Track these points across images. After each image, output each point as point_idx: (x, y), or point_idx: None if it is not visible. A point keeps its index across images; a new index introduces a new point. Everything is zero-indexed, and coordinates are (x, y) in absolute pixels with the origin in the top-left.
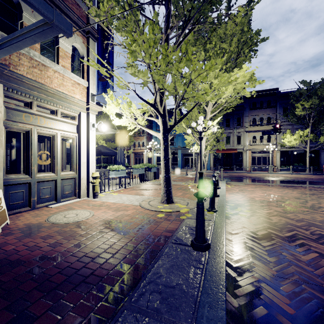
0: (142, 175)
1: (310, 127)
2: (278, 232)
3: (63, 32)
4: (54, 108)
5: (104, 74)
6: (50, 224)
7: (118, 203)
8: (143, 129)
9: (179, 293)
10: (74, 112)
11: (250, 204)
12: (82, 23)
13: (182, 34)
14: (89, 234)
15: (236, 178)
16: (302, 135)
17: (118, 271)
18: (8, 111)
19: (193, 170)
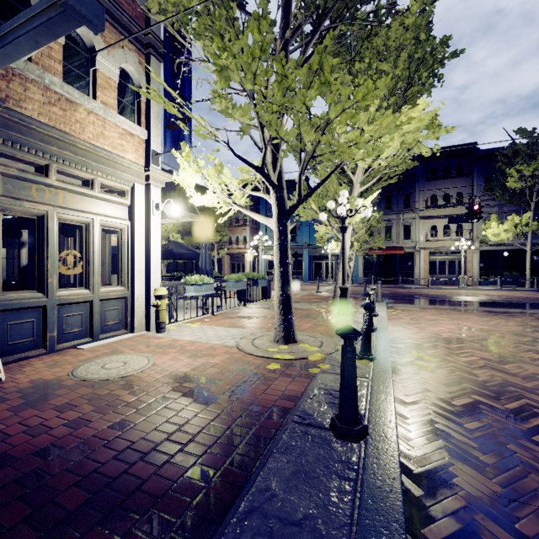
0: (241, 292)
1: (533, 209)
2: (493, 400)
3: (86, 21)
4: (89, 176)
5: (172, 113)
6: (76, 381)
7: (199, 342)
8: (244, 214)
9: (311, 538)
10: (123, 183)
11: (434, 346)
12: (138, 28)
13: (312, 41)
14: (142, 402)
15: (403, 298)
16: (519, 223)
17: (190, 482)
18: (6, 181)
19: (329, 283)
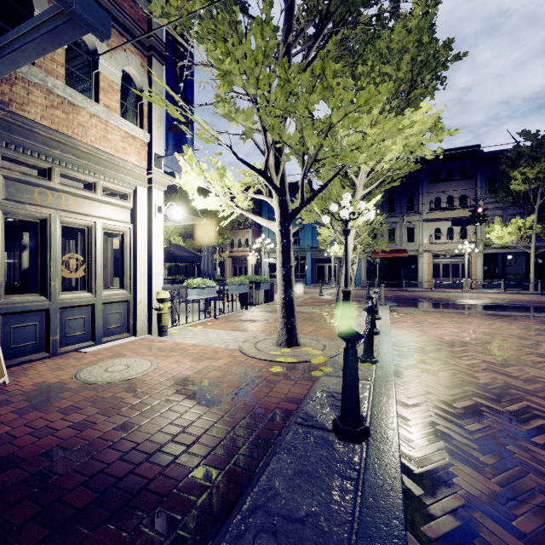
0: (244, 295)
1: (537, 212)
2: (494, 402)
3: (93, 29)
4: (91, 179)
5: (175, 117)
6: (80, 384)
7: (202, 346)
8: (246, 217)
9: (314, 535)
10: (125, 186)
11: (436, 349)
12: (140, 31)
13: (315, 45)
14: (146, 405)
15: (406, 302)
16: (523, 226)
17: (194, 481)
18: (9, 184)
19: (332, 286)
